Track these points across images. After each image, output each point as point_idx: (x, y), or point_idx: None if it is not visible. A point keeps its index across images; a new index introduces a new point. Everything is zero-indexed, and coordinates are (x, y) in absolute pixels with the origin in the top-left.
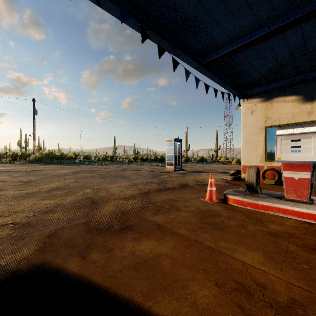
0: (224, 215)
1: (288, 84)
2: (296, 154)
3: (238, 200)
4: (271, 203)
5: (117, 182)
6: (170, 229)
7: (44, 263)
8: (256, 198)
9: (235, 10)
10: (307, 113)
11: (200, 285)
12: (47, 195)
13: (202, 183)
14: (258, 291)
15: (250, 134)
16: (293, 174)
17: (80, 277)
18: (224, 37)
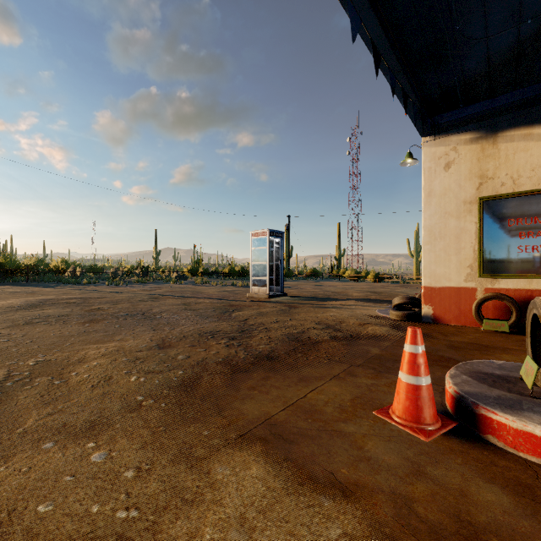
0: None
1: None
2: None
3: None
4: None
5: (118, 337)
6: None
7: None
8: None
9: None
10: None
11: None
12: None
13: (341, 334)
14: None
15: (443, 216)
16: None
17: None
18: None
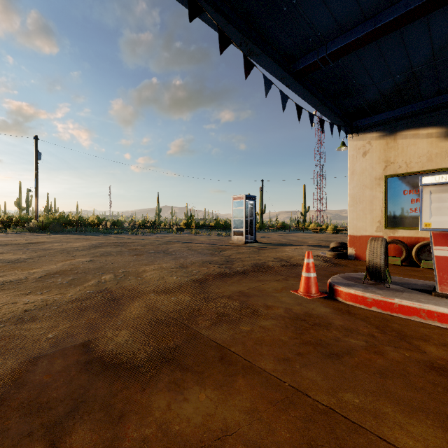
0: (337, 325)
1: (422, 110)
2: None
3: (355, 295)
4: (417, 303)
5: (156, 262)
6: (242, 358)
7: None
8: (387, 292)
9: None
10: None
11: None
12: (36, 286)
13: (288, 264)
14: None
15: (361, 187)
16: None
17: None
18: (330, 24)
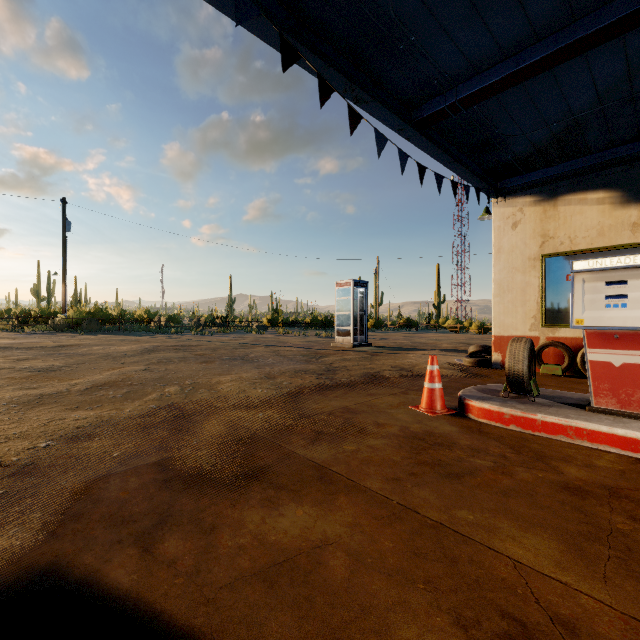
0: (463, 445)
1: (591, 167)
2: (617, 313)
3: (490, 410)
4: (564, 418)
5: (233, 372)
6: (345, 478)
7: (54, 565)
8: (529, 407)
9: (484, 2)
10: (630, 226)
11: (420, 624)
12: (83, 400)
13: (410, 374)
14: (557, 637)
15: (510, 271)
16: (609, 355)
17: (134, 602)
18: (460, 64)
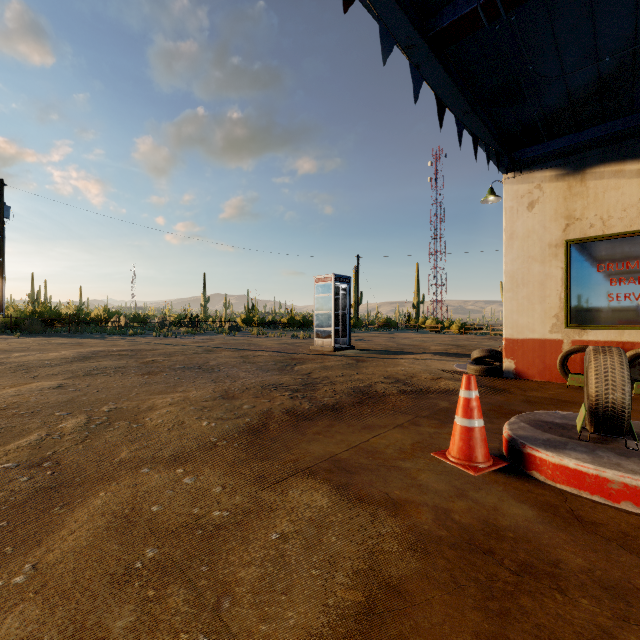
0: (577, 570)
1: (632, 129)
2: None
3: (579, 472)
4: None
5: (180, 388)
6: None
7: None
8: None
9: None
10: None
11: None
12: None
13: (410, 388)
14: None
15: (526, 260)
16: None
17: None
18: None
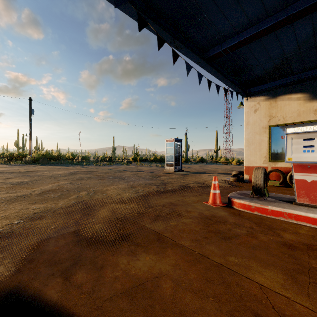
0: (231, 222)
1: (294, 81)
2: (309, 154)
3: (244, 204)
4: (282, 208)
5: (114, 184)
6: (171, 240)
7: (17, 287)
8: (264, 202)
9: None
10: (313, 111)
11: None
12: (38, 199)
13: (203, 185)
14: None
15: (253, 134)
16: (305, 176)
17: (59, 308)
18: (229, 29)
